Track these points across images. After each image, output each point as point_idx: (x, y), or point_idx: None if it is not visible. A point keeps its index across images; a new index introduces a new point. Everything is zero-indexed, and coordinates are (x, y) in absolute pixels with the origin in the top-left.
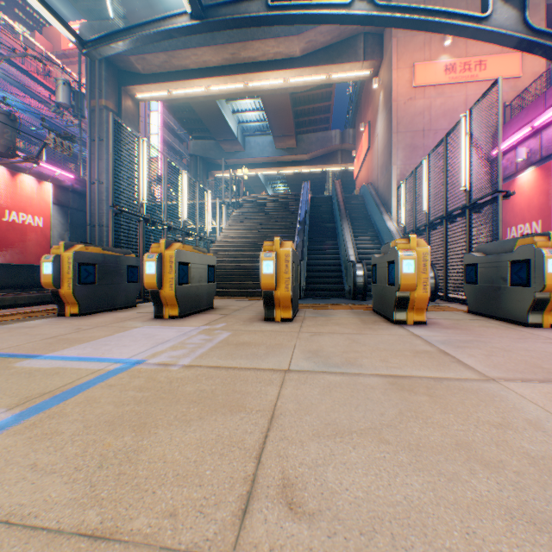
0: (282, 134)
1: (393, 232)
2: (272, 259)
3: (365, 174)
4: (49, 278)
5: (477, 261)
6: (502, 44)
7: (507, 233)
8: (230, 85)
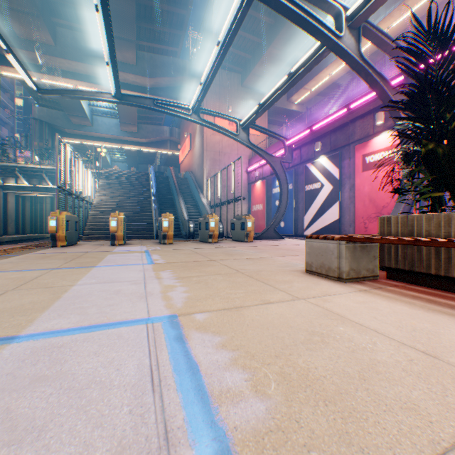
0: (128, 123)
1: (205, 204)
2: (168, 221)
3: (188, 164)
4: (54, 228)
5: (234, 222)
6: (243, 144)
7: (253, 208)
8: (96, 90)
